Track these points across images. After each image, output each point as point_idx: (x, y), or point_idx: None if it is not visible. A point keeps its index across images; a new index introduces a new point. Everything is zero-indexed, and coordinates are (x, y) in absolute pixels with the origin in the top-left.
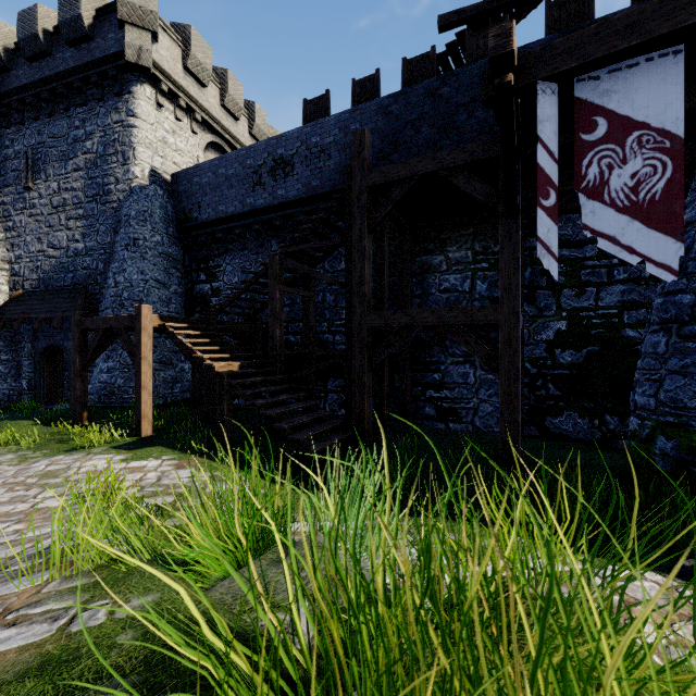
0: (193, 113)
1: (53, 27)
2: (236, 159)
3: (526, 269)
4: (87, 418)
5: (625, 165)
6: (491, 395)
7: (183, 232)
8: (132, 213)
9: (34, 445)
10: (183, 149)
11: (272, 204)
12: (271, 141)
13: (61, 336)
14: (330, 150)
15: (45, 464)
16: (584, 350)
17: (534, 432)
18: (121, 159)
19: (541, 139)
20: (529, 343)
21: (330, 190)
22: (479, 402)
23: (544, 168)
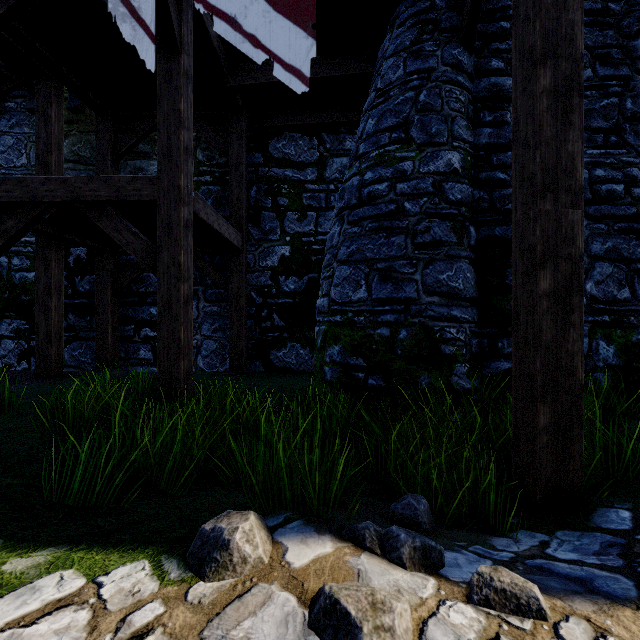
0: None
1: None
2: None
3: (252, 187)
4: None
5: None
6: (215, 330)
7: None
8: None
9: None
10: None
11: None
12: None
13: None
14: None
15: None
16: (306, 277)
17: (260, 368)
18: None
19: None
20: (254, 269)
21: None
22: (202, 340)
23: None
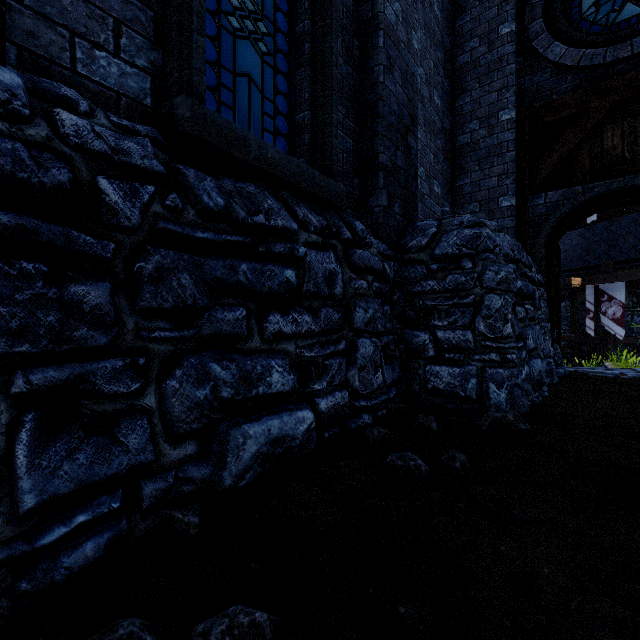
0: None
1: None
2: None
3: None
4: None
5: (611, 308)
6: None
7: None
8: None
9: None
10: None
11: None
12: None
13: None
14: None
15: None
16: None
17: None
18: None
19: (587, 300)
20: None
21: None
22: None
23: (588, 307)
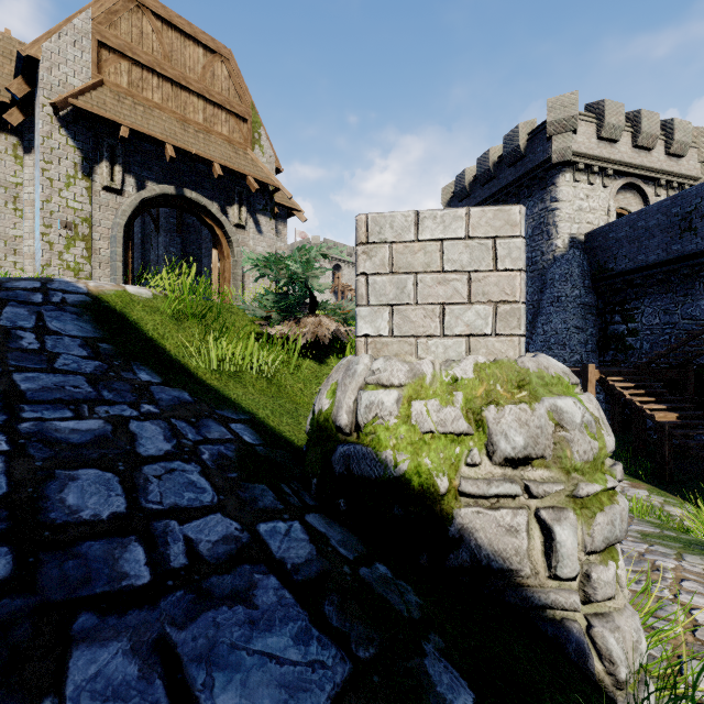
0: (604, 171)
1: (497, 158)
2: (658, 210)
3: None
4: None
5: None
6: None
7: (597, 281)
8: (555, 277)
9: None
10: (594, 207)
11: None
12: None
13: None
14: None
15: None
16: None
17: None
18: (545, 236)
19: None
20: None
21: None
22: None
23: None
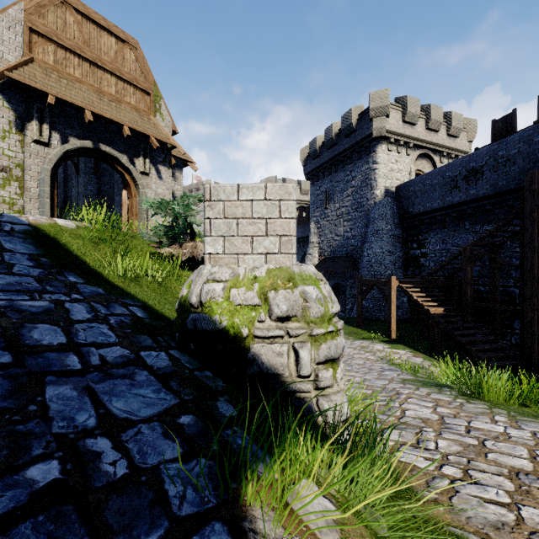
0: (407, 144)
1: (338, 130)
2: (438, 173)
3: None
4: (362, 324)
5: None
6: None
7: (402, 220)
8: (375, 216)
9: (346, 333)
10: (401, 169)
11: (465, 200)
12: (464, 159)
13: (340, 279)
14: (514, 159)
15: (359, 343)
16: None
17: None
18: (369, 188)
19: None
20: None
21: (514, 188)
22: None
23: None
